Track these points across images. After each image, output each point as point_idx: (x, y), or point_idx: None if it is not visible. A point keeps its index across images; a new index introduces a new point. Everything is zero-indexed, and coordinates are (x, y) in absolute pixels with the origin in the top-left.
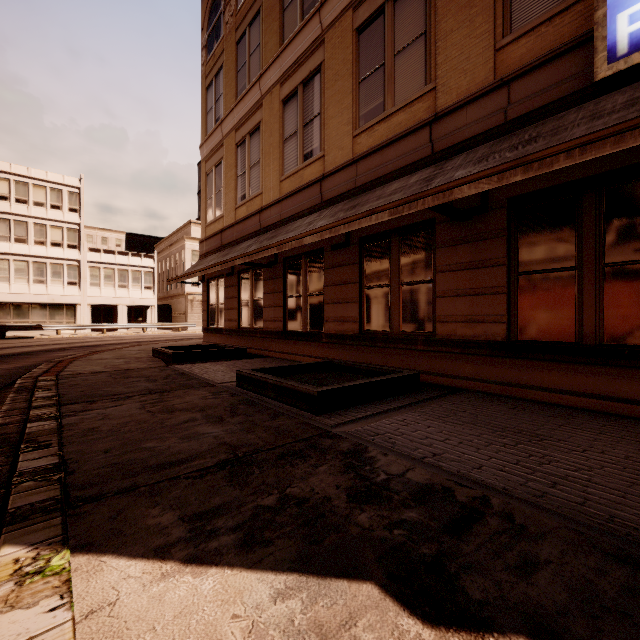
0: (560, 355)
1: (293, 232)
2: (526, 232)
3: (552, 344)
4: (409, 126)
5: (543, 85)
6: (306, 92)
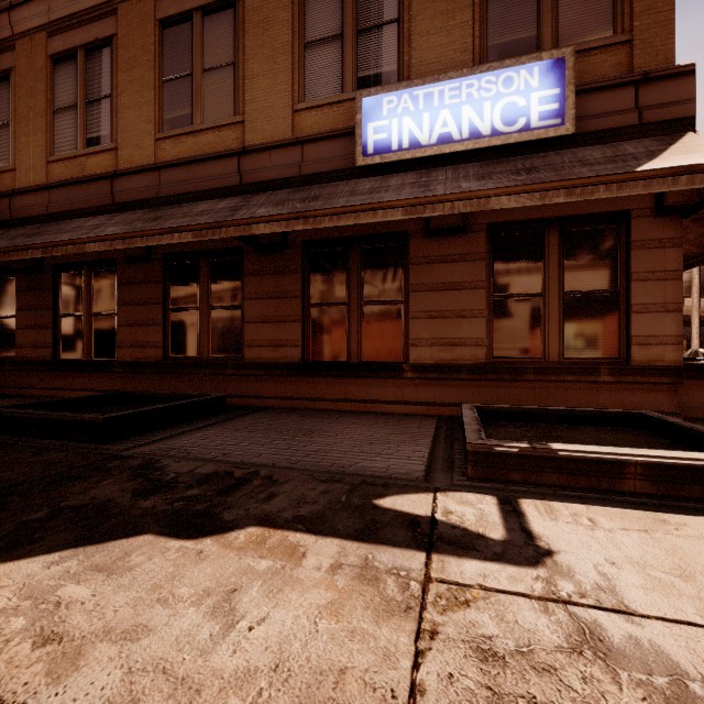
0: (337, 371)
1: (69, 233)
2: (316, 271)
3: (332, 363)
4: (218, 150)
5: (326, 155)
6: (90, 61)
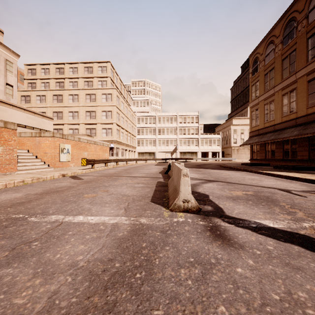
0: None
1: (286, 134)
2: None
3: None
4: None
5: None
6: (290, 94)
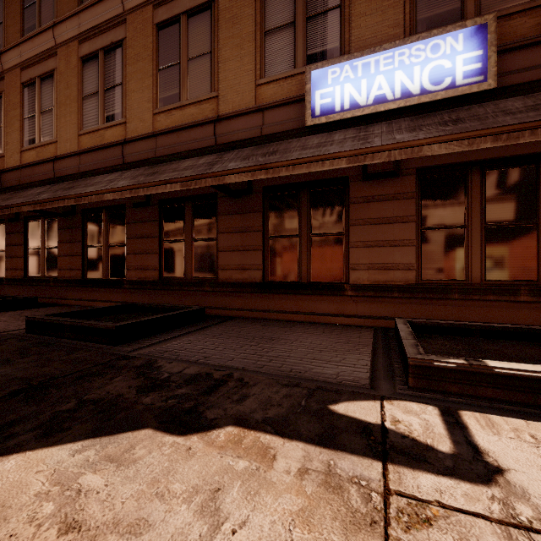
0: (290, 290)
1: (93, 186)
2: (273, 211)
3: (286, 283)
4: (199, 119)
5: (282, 119)
6: (107, 59)
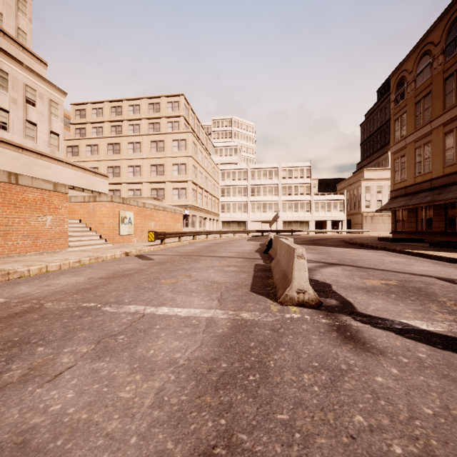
0: None
1: (451, 193)
2: None
3: None
4: None
5: None
6: None
